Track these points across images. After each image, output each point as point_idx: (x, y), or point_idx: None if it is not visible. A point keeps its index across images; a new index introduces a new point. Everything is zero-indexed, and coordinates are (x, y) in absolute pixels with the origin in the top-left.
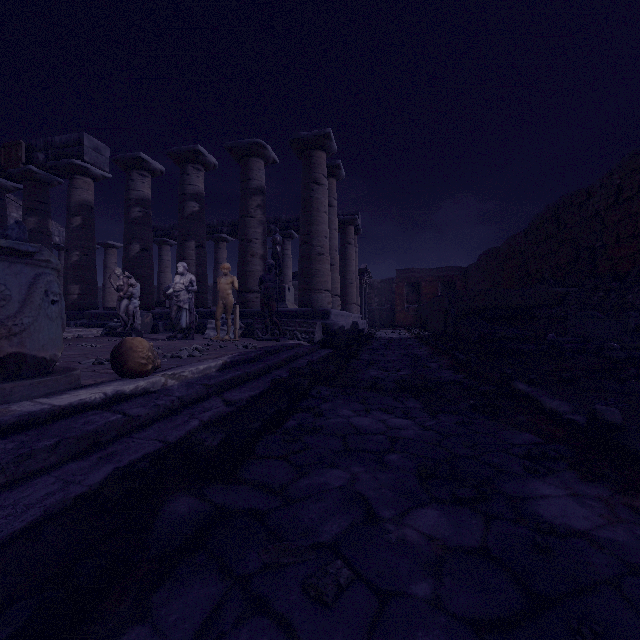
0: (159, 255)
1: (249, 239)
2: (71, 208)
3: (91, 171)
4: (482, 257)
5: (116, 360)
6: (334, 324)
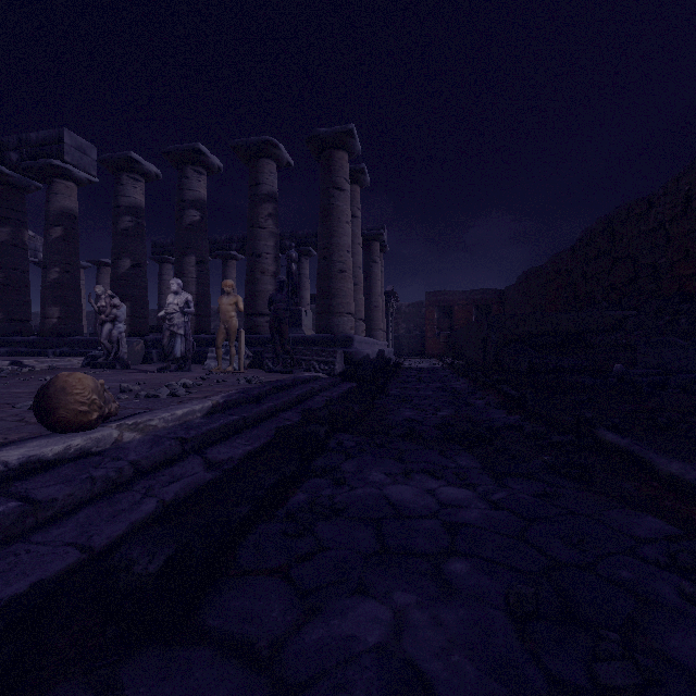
0: (159, 274)
1: (259, 253)
2: (50, 217)
3: (74, 174)
4: (522, 278)
5: (40, 407)
6: (358, 353)
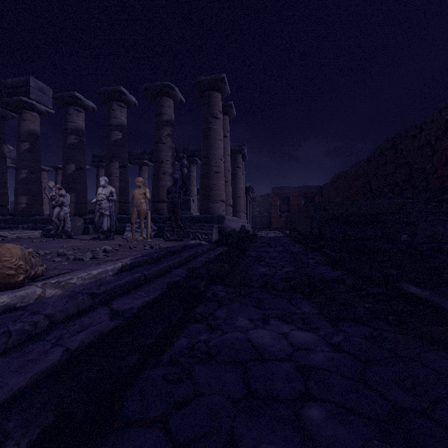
0: (97, 175)
1: (161, 160)
2: (20, 136)
3: (37, 107)
4: (334, 178)
5: None
6: (228, 227)
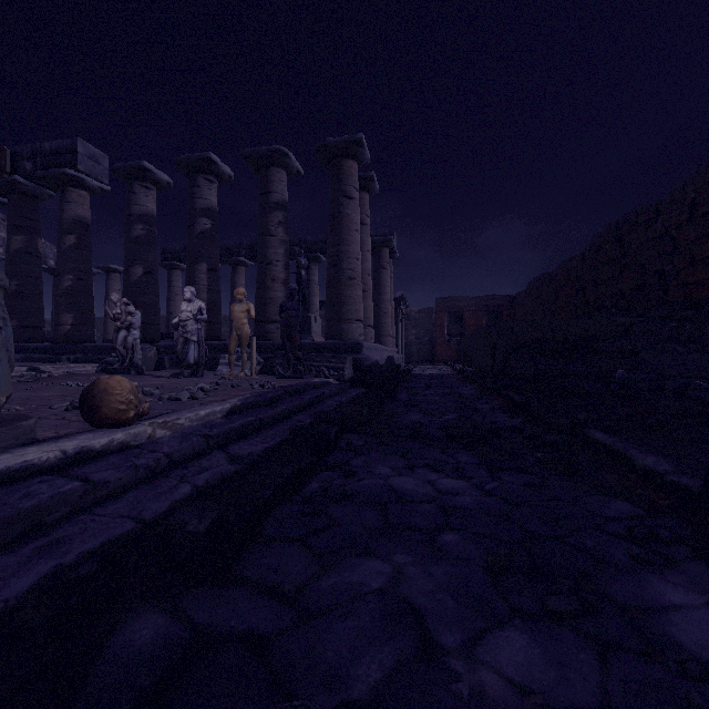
0: (168, 281)
1: (269, 261)
2: (63, 225)
3: (87, 183)
4: (532, 284)
5: (86, 405)
6: (367, 359)
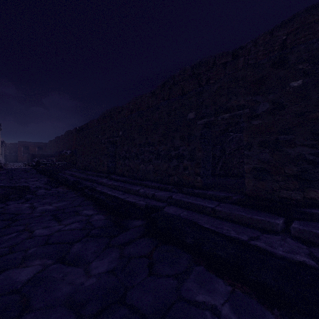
0: None
1: None
2: None
3: None
4: (49, 142)
5: None
6: None
